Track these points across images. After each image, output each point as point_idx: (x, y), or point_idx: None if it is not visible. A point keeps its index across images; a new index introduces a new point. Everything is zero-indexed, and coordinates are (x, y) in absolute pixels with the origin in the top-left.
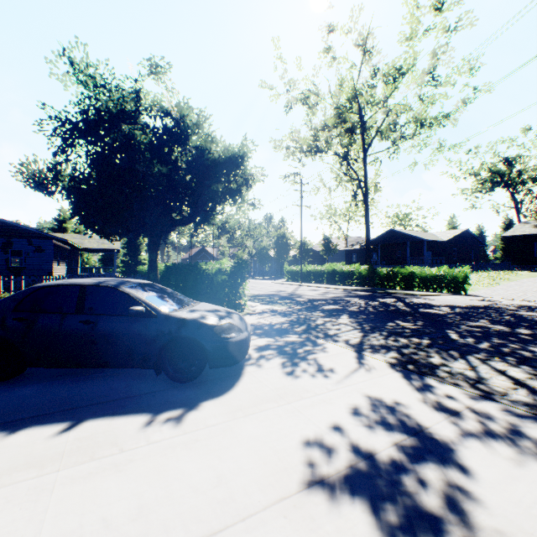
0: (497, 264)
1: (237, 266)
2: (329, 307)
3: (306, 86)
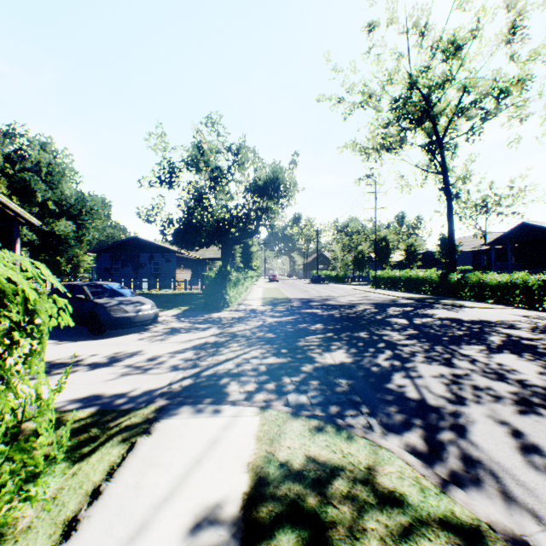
0: None
1: (220, 273)
2: (309, 310)
3: (366, 87)
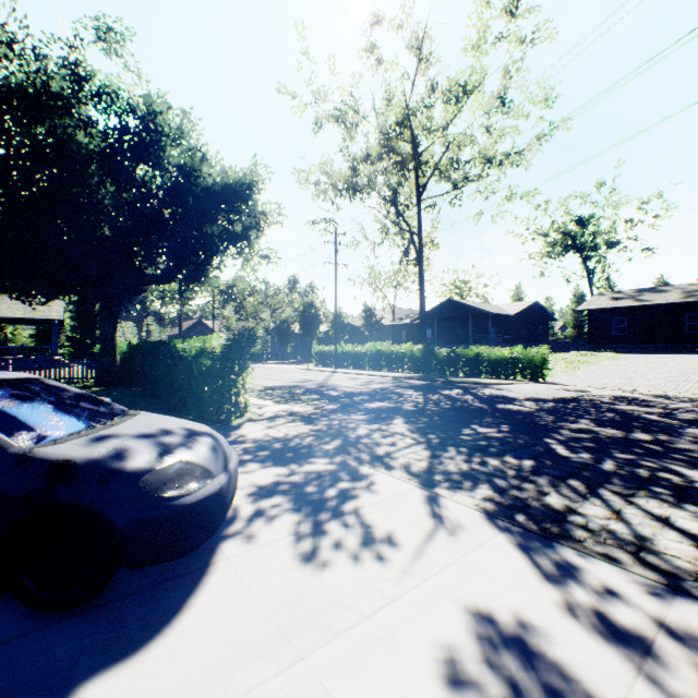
0: (569, 344)
1: (233, 345)
2: (375, 405)
3: (342, 99)
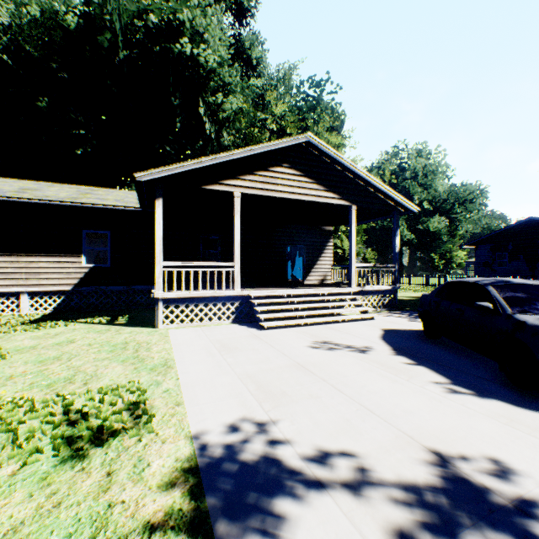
0: None
1: None
2: None
3: None
